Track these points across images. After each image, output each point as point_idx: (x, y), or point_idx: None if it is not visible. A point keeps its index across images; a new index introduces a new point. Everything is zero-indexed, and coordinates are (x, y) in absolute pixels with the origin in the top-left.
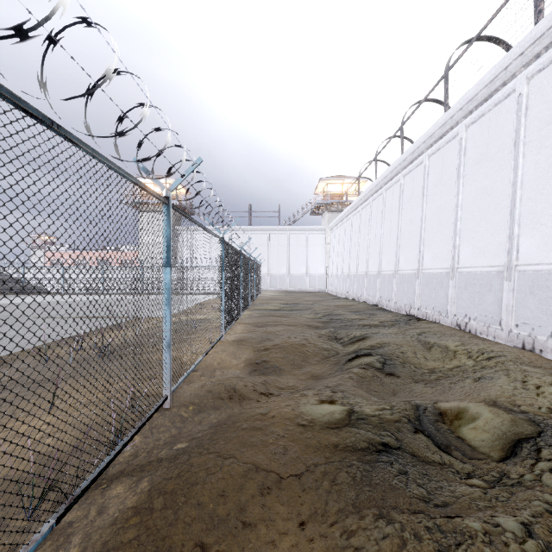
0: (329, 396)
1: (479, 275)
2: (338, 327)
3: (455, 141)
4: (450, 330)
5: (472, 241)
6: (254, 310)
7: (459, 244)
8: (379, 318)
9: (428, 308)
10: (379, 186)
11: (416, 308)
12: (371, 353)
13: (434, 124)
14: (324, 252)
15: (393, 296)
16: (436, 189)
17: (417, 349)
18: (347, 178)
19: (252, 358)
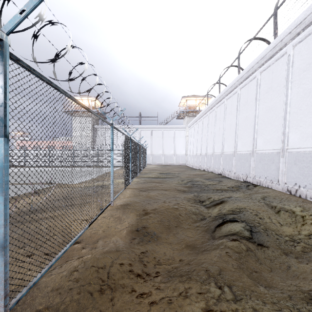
0: (217, 297)
1: (308, 154)
2: (199, 191)
3: (283, 58)
4: (284, 195)
5: (300, 129)
6: (140, 178)
7: (288, 131)
8: (226, 184)
9: (261, 177)
10: (221, 97)
11: (251, 177)
12: (235, 219)
13: (266, 48)
14: (185, 141)
15: (233, 168)
16: (267, 94)
17: (269, 214)
18: (198, 96)
19: (134, 223)
